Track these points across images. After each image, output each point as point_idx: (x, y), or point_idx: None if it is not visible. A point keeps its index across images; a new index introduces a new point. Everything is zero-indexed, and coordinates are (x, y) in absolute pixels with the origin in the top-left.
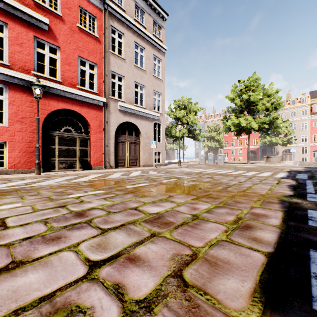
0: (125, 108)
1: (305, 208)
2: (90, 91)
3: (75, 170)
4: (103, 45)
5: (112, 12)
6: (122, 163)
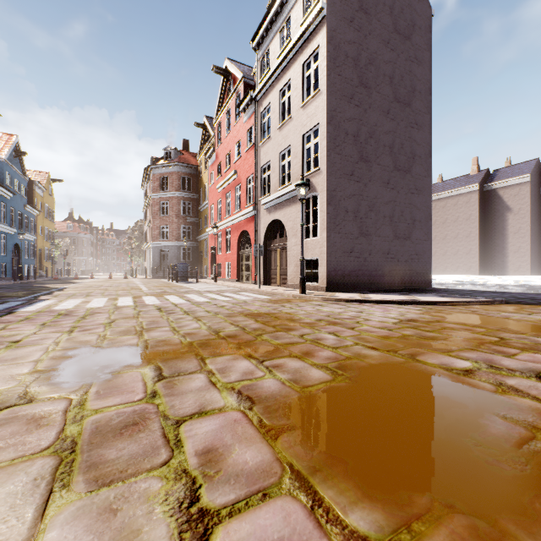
0: (269, 203)
1: (55, 290)
2: (250, 205)
3: (250, 283)
4: (255, 147)
5: (260, 97)
6: (275, 279)
